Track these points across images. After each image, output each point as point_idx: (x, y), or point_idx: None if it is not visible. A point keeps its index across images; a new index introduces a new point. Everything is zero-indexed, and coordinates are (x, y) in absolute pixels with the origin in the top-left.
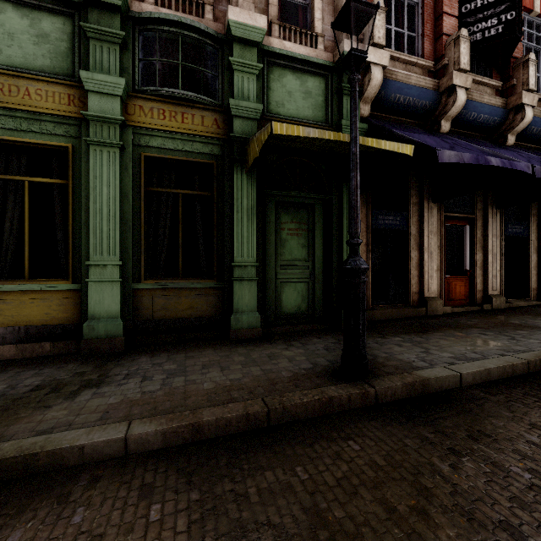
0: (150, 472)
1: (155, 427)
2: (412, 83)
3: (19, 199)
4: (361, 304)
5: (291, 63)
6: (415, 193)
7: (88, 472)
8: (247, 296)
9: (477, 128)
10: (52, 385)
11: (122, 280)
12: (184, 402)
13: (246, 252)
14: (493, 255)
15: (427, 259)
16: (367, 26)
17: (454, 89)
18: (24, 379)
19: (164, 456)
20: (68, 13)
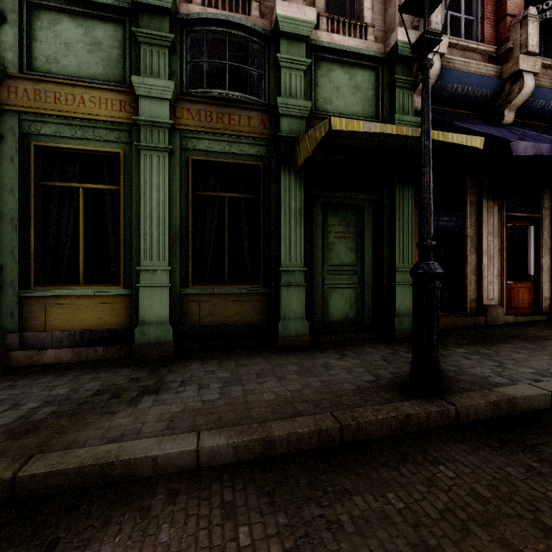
0: (228, 488)
1: (226, 440)
2: (471, 71)
3: (73, 206)
4: (435, 313)
5: (339, 57)
6: (472, 192)
7: (163, 485)
8: (294, 302)
9: (544, 117)
10: (112, 390)
11: (171, 285)
12: (248, 414)
13: (293, 256)
14: None
15: (486, 264)
16: None
17: (520, 74)
18: (84, 383)
19: (238, 472)
20: (119, 19)
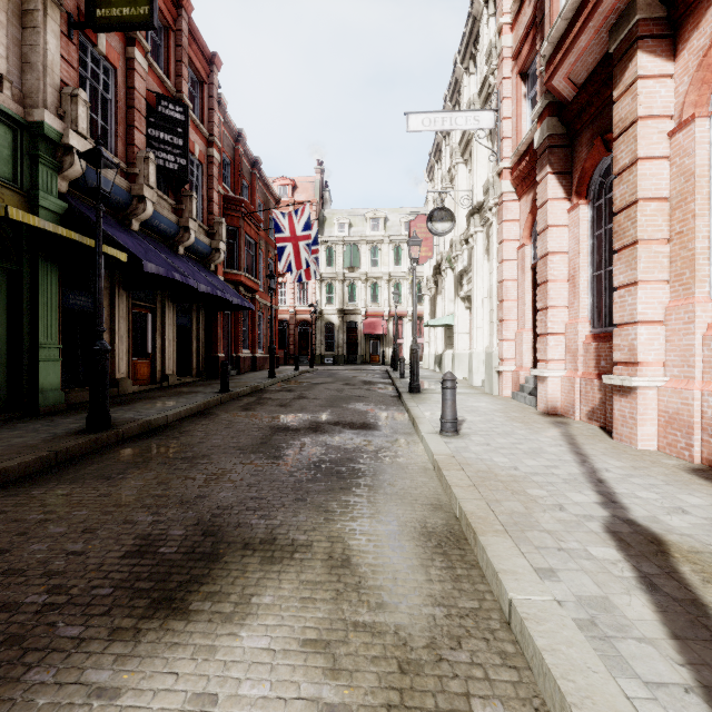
0: None
1: None
2: (109, 177)
3: None
4: (107, 375)
5: None
6: (107, 278)
7: None
8: None
9: (158, 232)
10: None
11: None
12: None
13: None
14: (169, 341)
15: (118, 343)
16: (70, 108)
17: (145, 199)
18: None
19: None
20: None
